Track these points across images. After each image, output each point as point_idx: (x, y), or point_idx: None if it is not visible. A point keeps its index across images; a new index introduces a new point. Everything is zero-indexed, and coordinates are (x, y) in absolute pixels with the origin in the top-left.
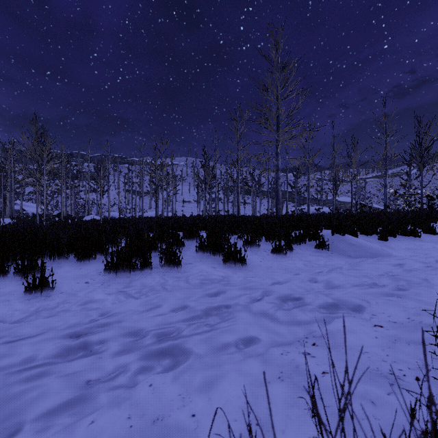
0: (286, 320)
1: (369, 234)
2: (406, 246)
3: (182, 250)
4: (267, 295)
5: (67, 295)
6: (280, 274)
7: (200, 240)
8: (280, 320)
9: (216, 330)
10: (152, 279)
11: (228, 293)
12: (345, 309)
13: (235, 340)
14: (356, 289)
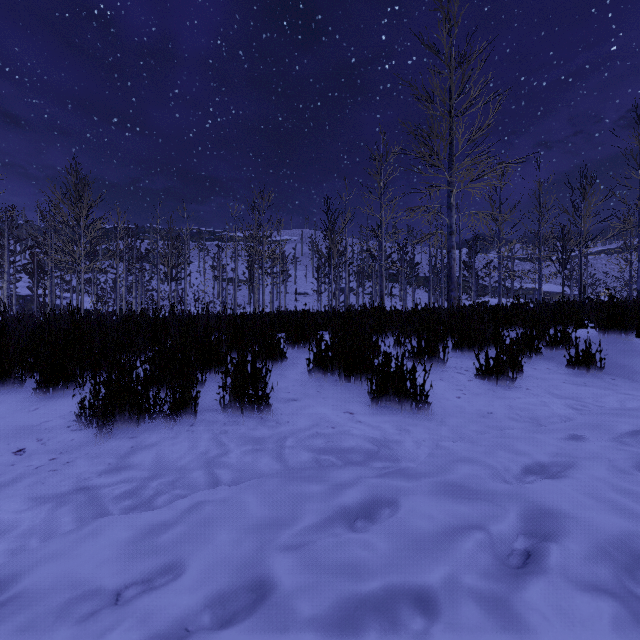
0: None
1: None
2: None
3: (279, 368)
4: (560, 545)
5: None
6: (529, 436)
7: (318, 347)
8: None
9: None
10: (190, 445)
11: (405, 524)
12: None
13: None
14: None
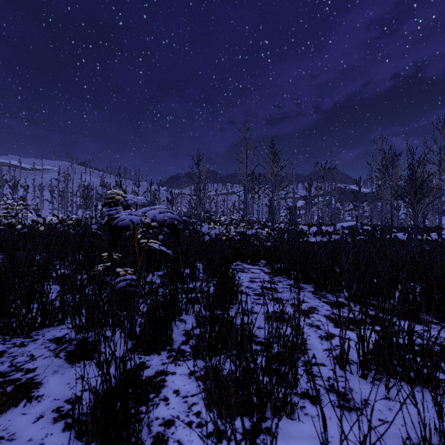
0: None
1: None
2: None
3: None
4: None
5: None
6: None
7: None
8: None
9: None
10: None
11: None
12: None
13: None
14: None
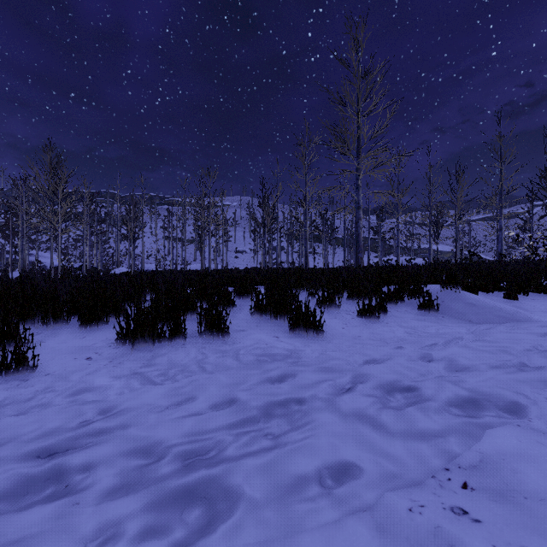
0: (402, 431)
1: (489, 290)
2: (546, 307)
3: (231, 312)
4: (362, 382)
5: (54, 379)
6: (374, 347)
7: (257, 297)
8: (391, 431)
9: (282, 451)
10: (186, 354)
11: (299, 379)
12: (497, 410)
13: (316, 473)
14: (501, 374)
